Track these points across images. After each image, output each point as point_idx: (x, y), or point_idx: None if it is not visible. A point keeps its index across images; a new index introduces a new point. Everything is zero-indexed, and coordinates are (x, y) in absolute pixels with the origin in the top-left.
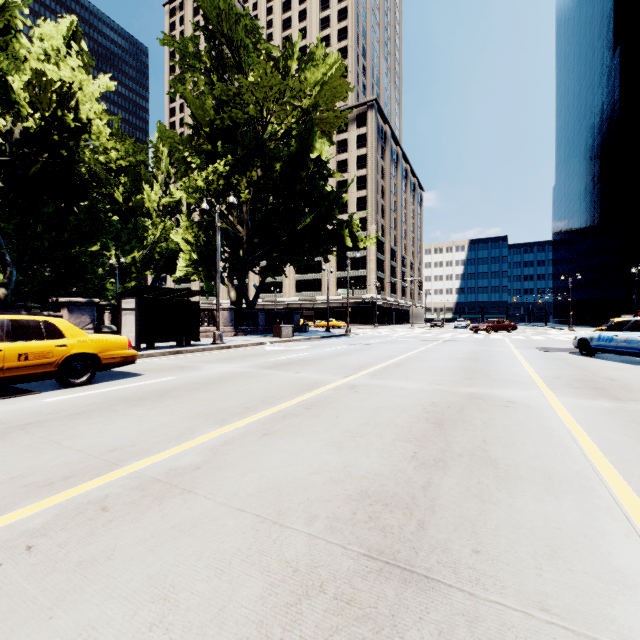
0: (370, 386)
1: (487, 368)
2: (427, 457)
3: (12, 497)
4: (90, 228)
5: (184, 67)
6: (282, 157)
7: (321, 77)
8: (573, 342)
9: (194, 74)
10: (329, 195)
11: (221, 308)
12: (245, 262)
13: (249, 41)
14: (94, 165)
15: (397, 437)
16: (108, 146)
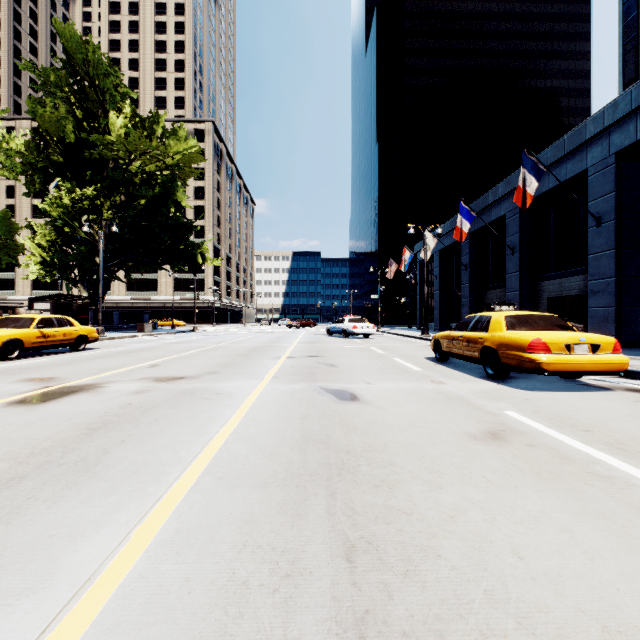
0: (230, 345)
1: (281, 340)
2: (252, 351)
3: (156, 358)
4: None
5: (44, 91)
6: (148, 193)
7: (183, 147)
8: (326, 330)
9: (55, 99)
10: (185, 226)
11: None
12: (103, 268)
13: (117, 94)
14: None
15: (244, 350)
16: None
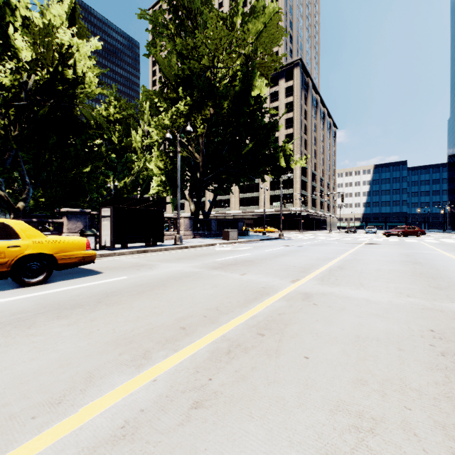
0: (327, 296)
1: (443, 274)
2: None
3: None
4: (86, 157)
5: (155, 35)
6: (229, 96)
7: (261, 25)
8: None
9: (163, 39)
10: (267, 125)
11: (183, 217)
12: (201, 182)
13: (203, 7)
14: (99, 118)
15: (454, 443)
16: (96, 92)
